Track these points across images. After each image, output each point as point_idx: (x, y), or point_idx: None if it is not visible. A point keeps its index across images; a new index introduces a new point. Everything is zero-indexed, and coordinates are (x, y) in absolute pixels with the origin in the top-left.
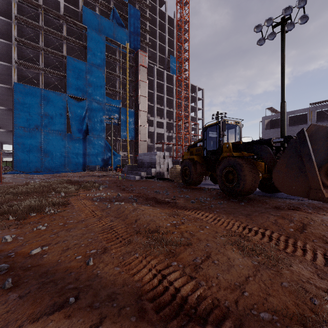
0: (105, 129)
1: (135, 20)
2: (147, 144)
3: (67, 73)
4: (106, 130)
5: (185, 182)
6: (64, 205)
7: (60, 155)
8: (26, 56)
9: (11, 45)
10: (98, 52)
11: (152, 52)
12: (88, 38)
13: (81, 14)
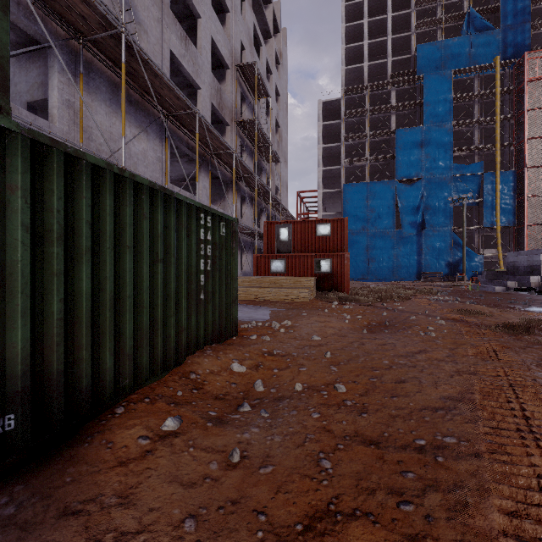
0: (453, 214)
1: None
2: None
3: (396, 152)
4: (455, 216)
5: None
6: (406, 300)
7: (387, 259)
8: (352, 149)
9: (340, 146)
10: (440, 102)
11: None
12: (424, 90)
13: (414, 58)
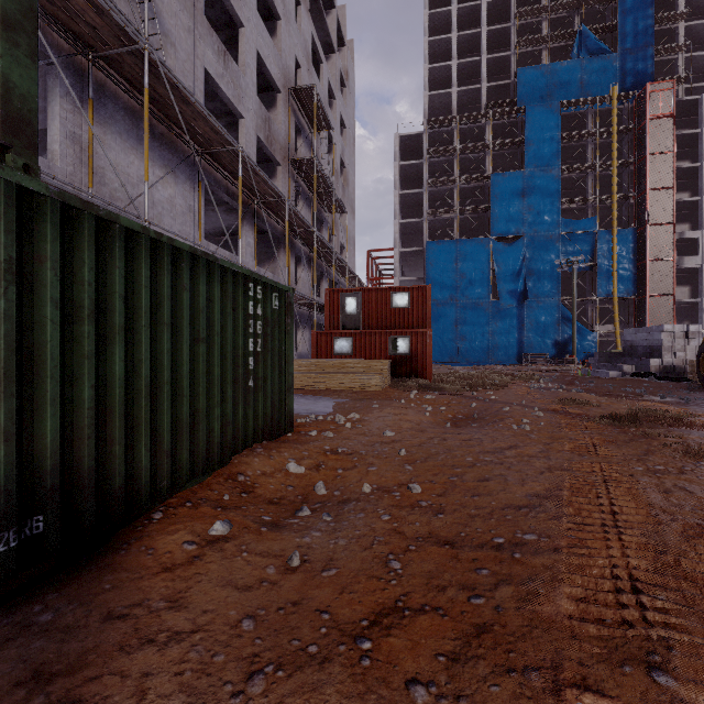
0: (562, 281)
1: (636, 17)
2: (673, 302)
3: (492, 202)
4: (564, 283)
5: (702, 382)
6: (501, 388)
7: (481, 337)
8: (438, 197)
9: (422, 193)
10: (546, 141)
11: (699, 56)
12: (526, 126)
13: (514, 84)
